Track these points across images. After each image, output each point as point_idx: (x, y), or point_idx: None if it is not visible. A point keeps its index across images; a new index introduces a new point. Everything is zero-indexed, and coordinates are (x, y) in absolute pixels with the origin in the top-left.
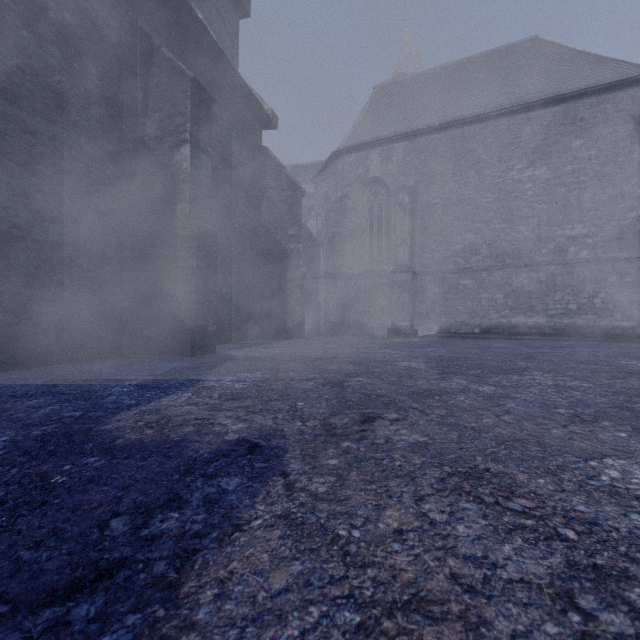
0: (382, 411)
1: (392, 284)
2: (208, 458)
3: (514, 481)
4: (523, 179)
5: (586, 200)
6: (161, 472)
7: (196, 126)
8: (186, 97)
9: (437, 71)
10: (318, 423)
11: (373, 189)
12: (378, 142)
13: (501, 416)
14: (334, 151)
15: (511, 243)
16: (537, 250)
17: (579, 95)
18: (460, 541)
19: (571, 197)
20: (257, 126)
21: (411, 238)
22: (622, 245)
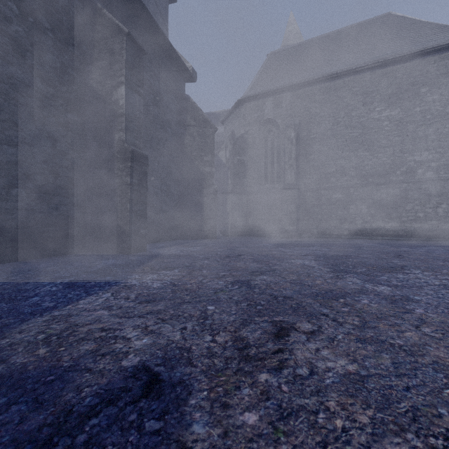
0: (293, 319)
1: (282, 198)
2: (88, 407)
3: None
4: (382, 118)
5: (431, 133)
6: (10, 443)
7: (130, 71)
8: (122, 48)
9: (314, 40)
10: (229, 337)
11: (267, 128)
12: (271, 92)
13: (420, 327)
14: (238, 100)
15: (372, 167)
16: (392, 172)
17: (425, 53)
18: None
19: (419, 131)
20: (181, 79)
21: (296, 163)
22: None
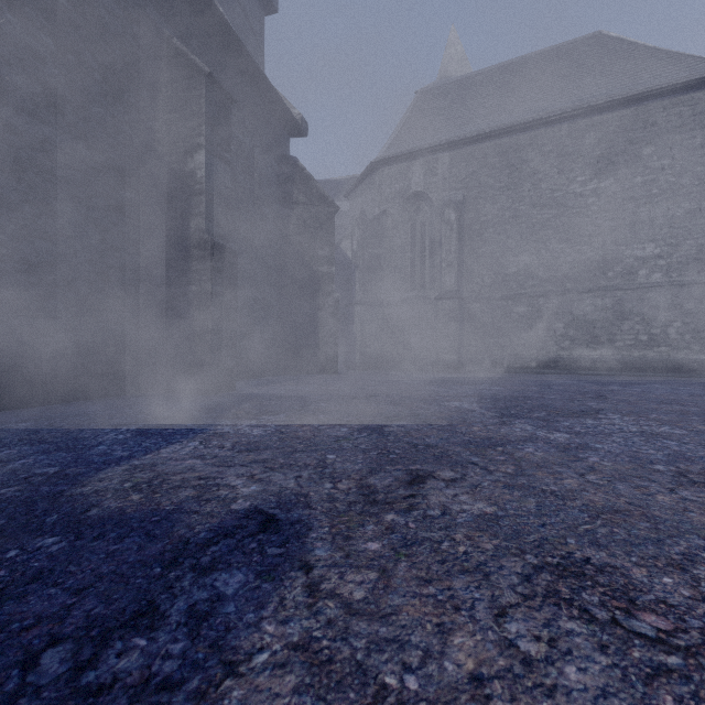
0: (433, 467)
1: (437, 312)
2: (205, 539)
3: (630, 581)
4: (586, 192)
5: (659, 216)
6: (137, 562)
7: (212, 129)
8: (201, 95)
9: (487, 72)
10: (353, 485)
11: (415, 205)
12: (421, 152)
13: (585, 475)
14: (371, 163)
15: (572, 265)
16: (602, 273)
17: (651, 96)
18: (576, 701)
19: (641, 213)
20: (284, 134)
21: (458, 260)
22: (700, 267)
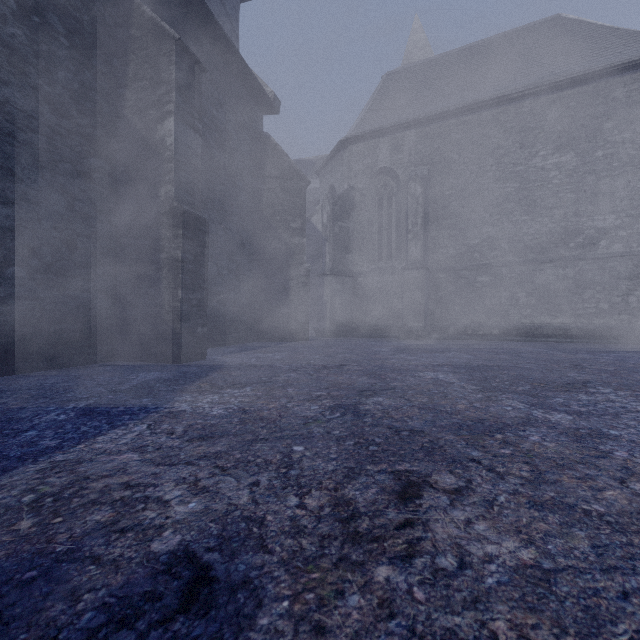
0: (427, 467)
1: (403, 282)
2: (85, 632)
3: None
4: (547, 166)
5: (619, 188)
6: None
7: (182, 96)
8: (170, 62)
9: (450, 55)
10: (326, 500)
11: (382, 181)
12: (388, 130)
13: (627, 482)
14: (340, 140)
15: (534, 236)
16: (563, 244)
17: (611, 72)
18: None
19: (602, 185)
20: (257, 111)
21: (424, 232)
22: None
